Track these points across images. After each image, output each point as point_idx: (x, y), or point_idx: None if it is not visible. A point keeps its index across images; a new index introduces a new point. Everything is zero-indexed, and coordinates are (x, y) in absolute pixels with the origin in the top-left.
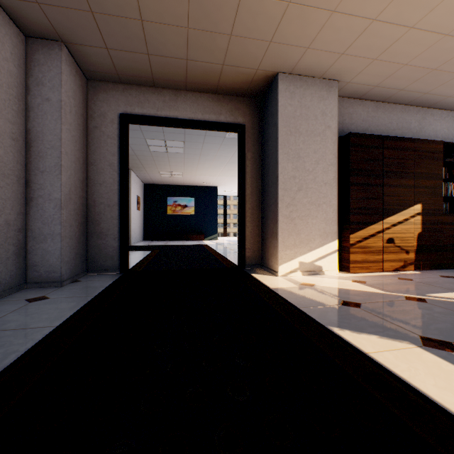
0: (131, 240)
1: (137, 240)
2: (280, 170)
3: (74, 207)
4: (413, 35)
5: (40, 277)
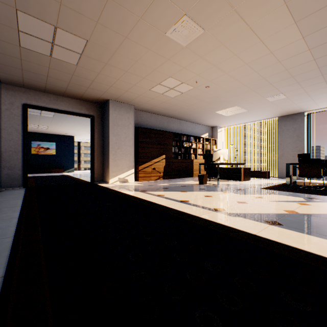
0: None
1: None
2: (110, 140)
3: None
4: (154, 100)
5: None
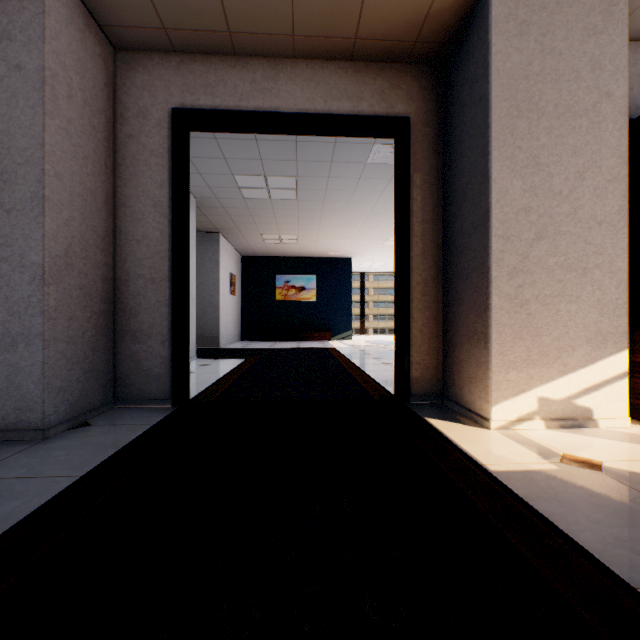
0: (220, 339)
1: (231, 339)
2: (495, 195)
3: (79, 282)
4: None
5: (5, 419)
